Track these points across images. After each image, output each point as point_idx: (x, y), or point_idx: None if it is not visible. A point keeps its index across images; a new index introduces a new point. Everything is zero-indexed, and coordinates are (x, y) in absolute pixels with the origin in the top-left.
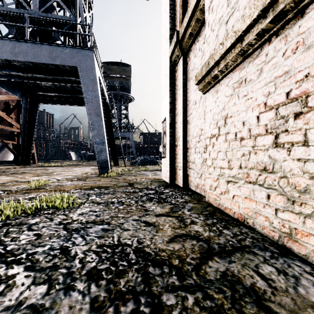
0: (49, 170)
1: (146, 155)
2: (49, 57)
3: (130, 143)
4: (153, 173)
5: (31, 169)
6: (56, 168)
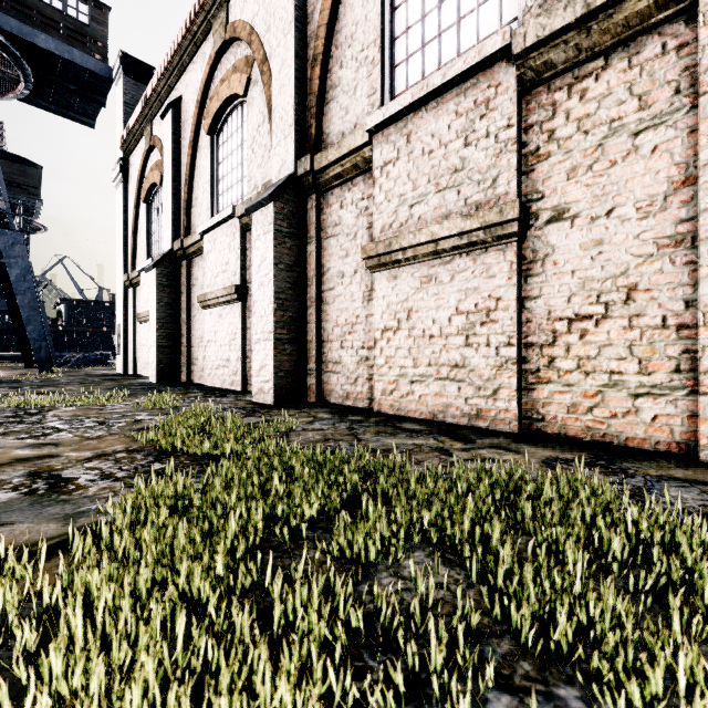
0: None
1: (78, 350)
2: None
3: None
4: (106, 371)
5: None
6: None
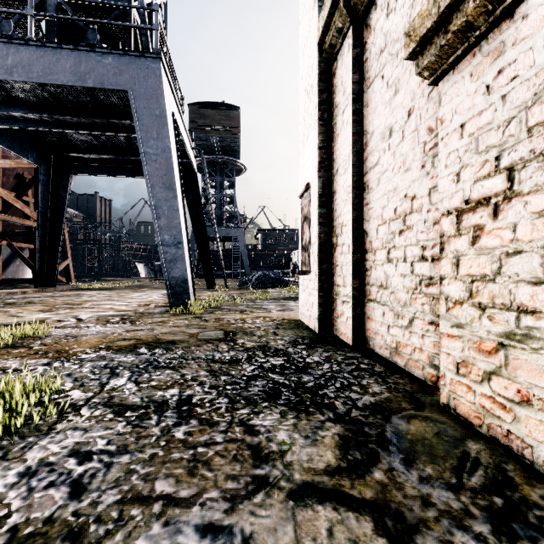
0: (84, 296)
1: (268, 268)
2: (74, 73)
3: (238, 247)
4: (280, 306)
5: (52, 295)
6: (99, 292)
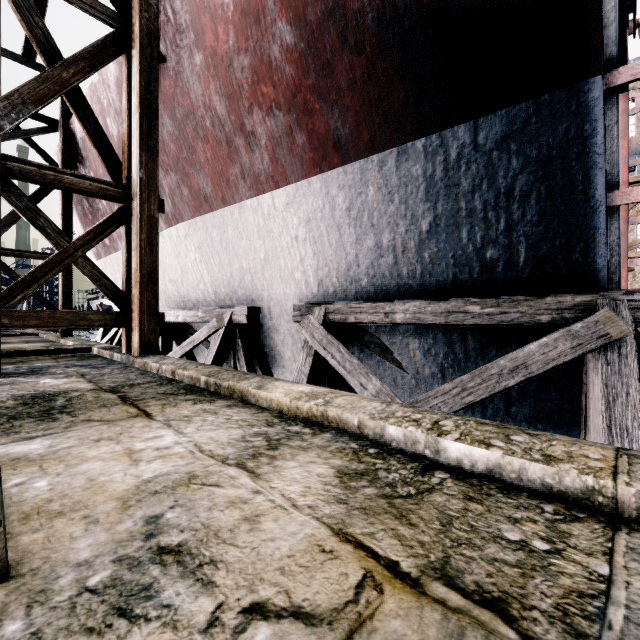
0: None
1: None
2: None
3: None
4: None
5: None
6: None
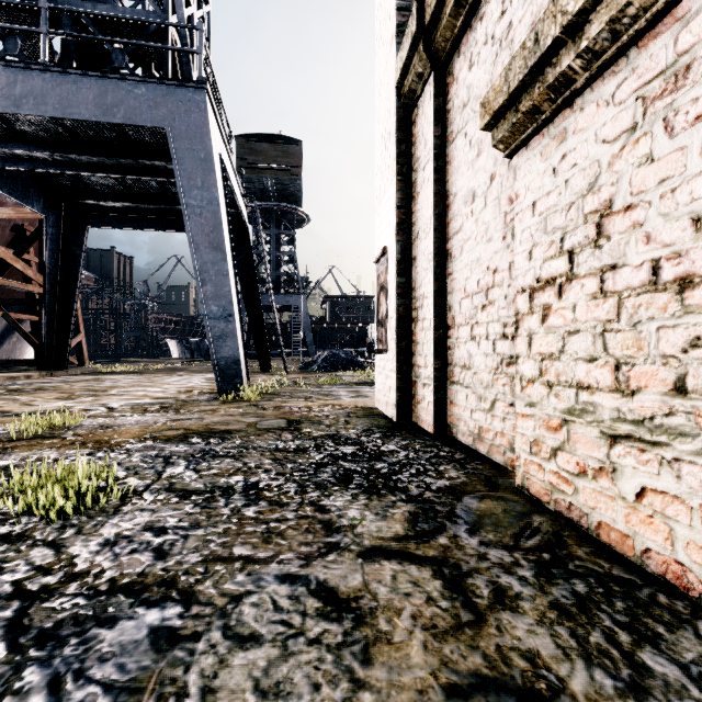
0: (106, 381)
1: (338, 347)
2: (98, 105)
3: (300, 320)
4: (352, 393)
5: (65, 380)
6: (124, 376)
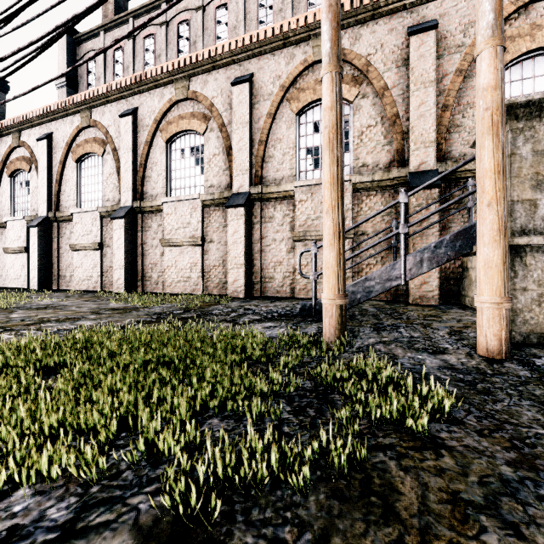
0: None
1: None
2: None
3: None
4: None
5: None
6: None
